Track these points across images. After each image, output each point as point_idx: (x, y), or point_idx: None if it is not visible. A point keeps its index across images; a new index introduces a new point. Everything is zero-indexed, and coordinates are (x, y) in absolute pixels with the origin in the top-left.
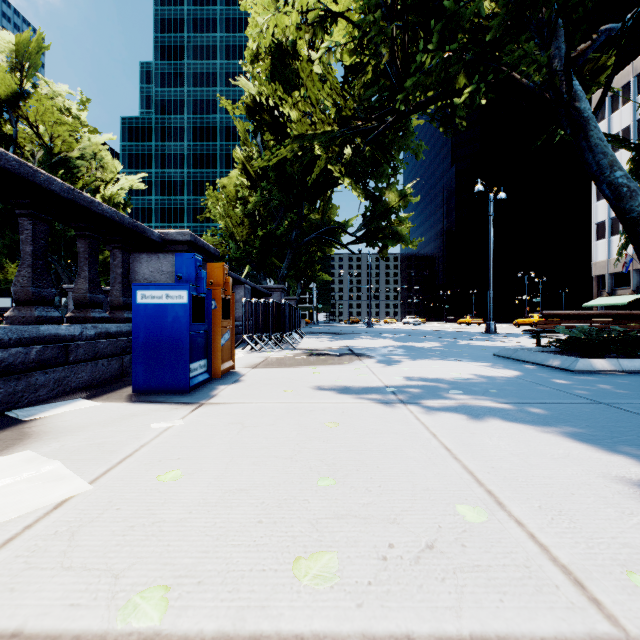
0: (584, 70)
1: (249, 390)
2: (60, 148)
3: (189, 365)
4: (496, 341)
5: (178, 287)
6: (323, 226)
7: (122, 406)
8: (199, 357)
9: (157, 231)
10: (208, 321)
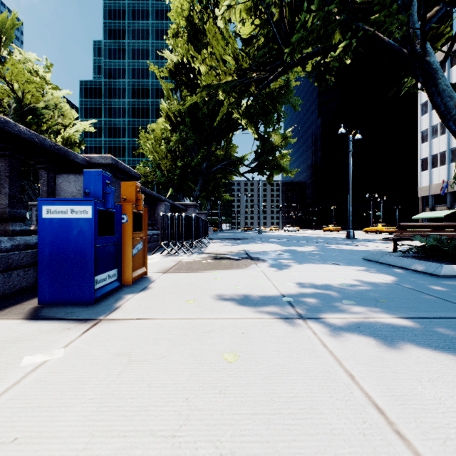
0: (428, 35)
1: (153, 300)
2: (30, 100)
3: (93, 278)
4: (357, 245)
5: (83, 202)
6: (226, 159)
7: (13, 325)
8: (108, 268)
9: (83, 155)
10: (118, 234)
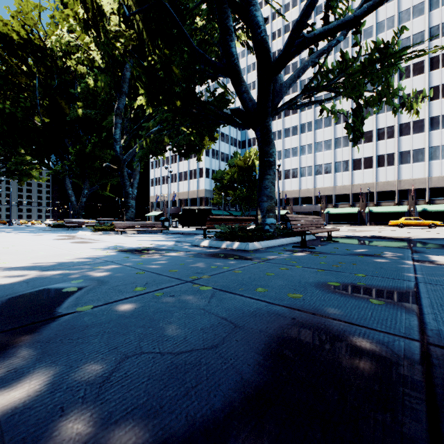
0: None
1: None
2: None
3: None
4: None
5: None
6: None
7: None
8: None
9: None
10: None
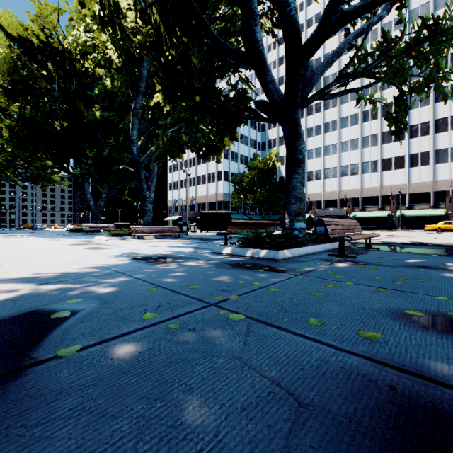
0: None
1: None
2: None
3: None
4: None
5: None
6: None
7: None
8: None
9: None
10: None
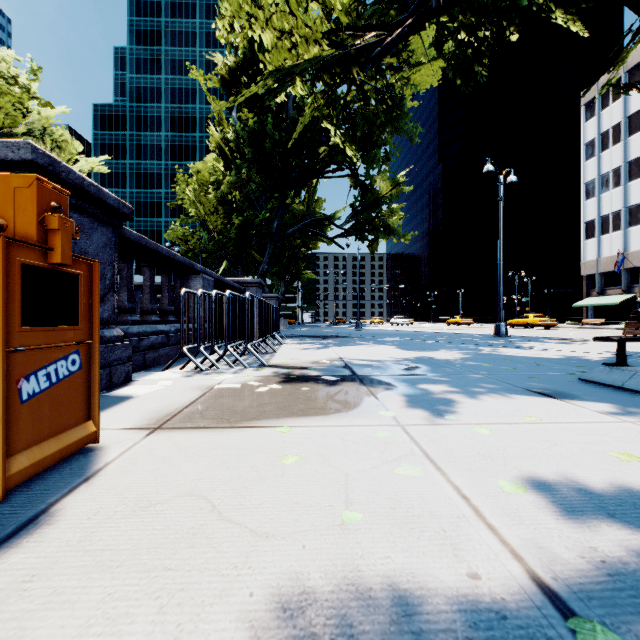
0: None
1: None
2: (2, 121)
3: None
4: (528, 348)
5: None
6: (308, 217)
7: None
8: None
9: None
10: None
